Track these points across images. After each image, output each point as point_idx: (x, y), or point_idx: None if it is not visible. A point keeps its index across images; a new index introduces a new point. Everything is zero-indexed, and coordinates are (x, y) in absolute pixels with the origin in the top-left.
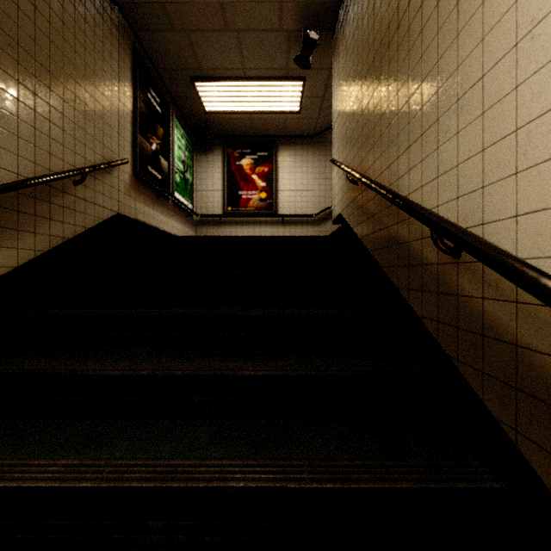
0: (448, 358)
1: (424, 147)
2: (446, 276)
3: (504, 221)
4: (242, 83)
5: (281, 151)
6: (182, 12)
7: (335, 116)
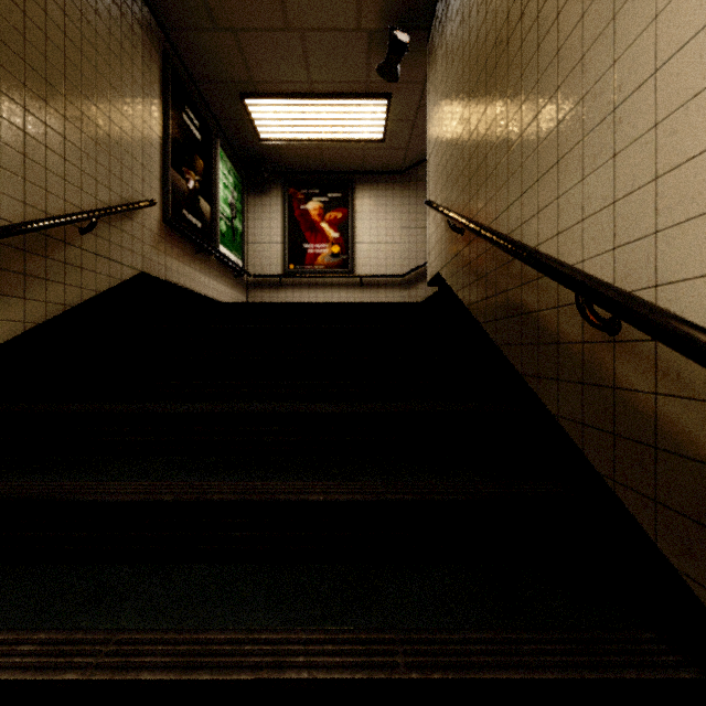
0: (598, 477)
1: (561, 179)
2: (596, 360)
3: (691, 282)
4: (308, 102)
5: (360, 191)
6: (227, 4)
7: (431, 144)
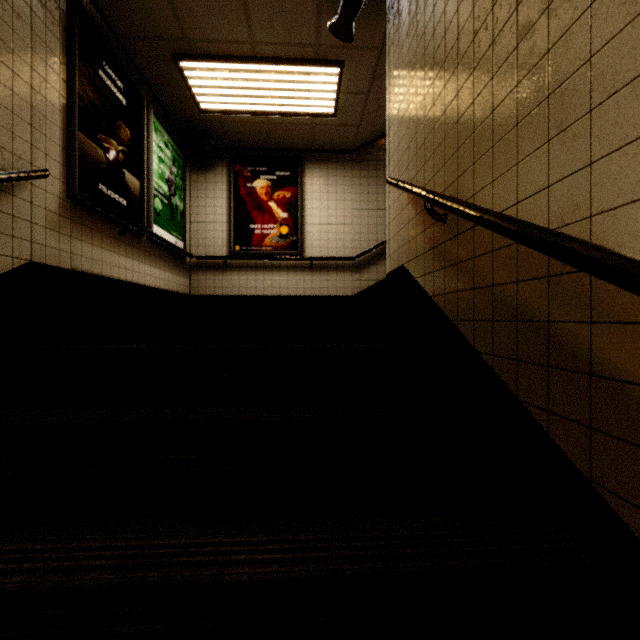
0: None
1: None
2: None
3: None
4: (251, 67)
5: (309, 170)
6: None
7: (392, 113)
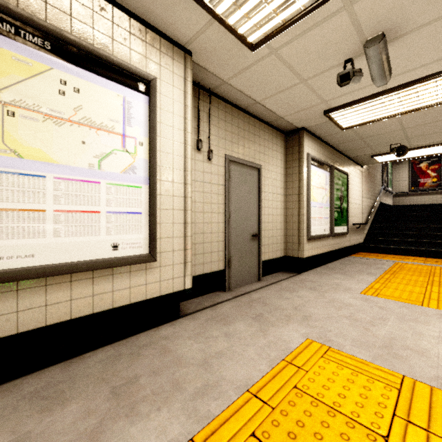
0: None
1: None
2: None
3: None
4: None
5: None
6: None
7: None
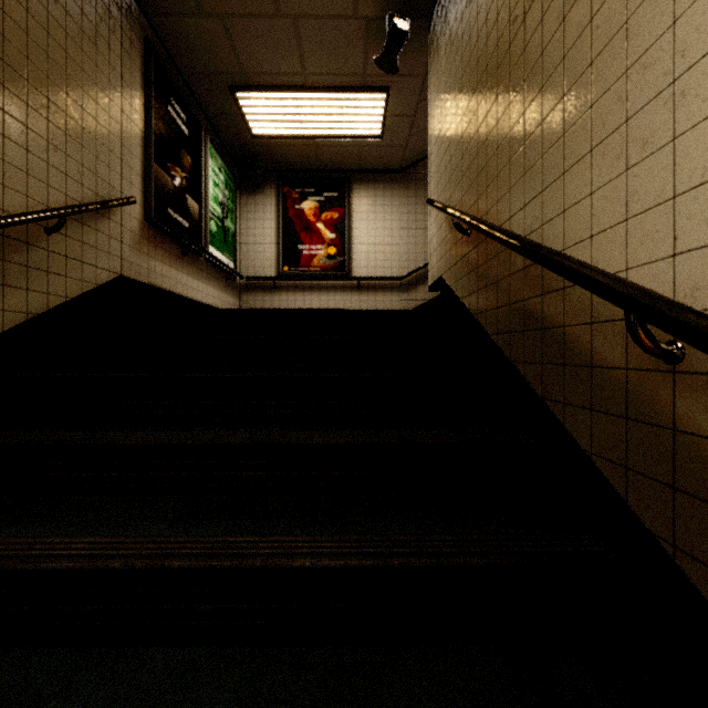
0: (650, 536)
1: (595, 171)
2: (646, 392)
3: None
4: (302, 95)
5: (357, 190)
6: None
7: (433, 139)
